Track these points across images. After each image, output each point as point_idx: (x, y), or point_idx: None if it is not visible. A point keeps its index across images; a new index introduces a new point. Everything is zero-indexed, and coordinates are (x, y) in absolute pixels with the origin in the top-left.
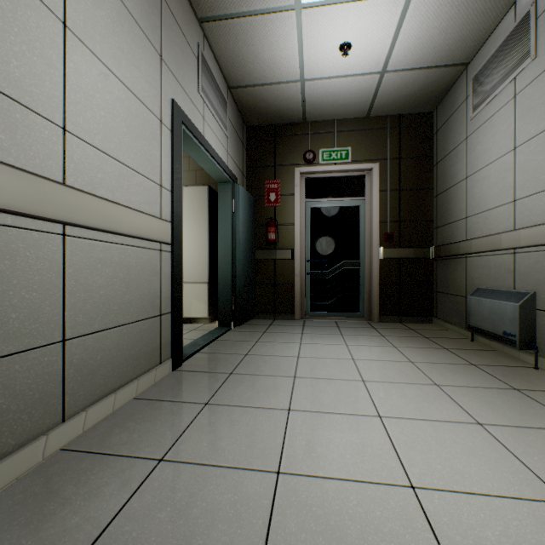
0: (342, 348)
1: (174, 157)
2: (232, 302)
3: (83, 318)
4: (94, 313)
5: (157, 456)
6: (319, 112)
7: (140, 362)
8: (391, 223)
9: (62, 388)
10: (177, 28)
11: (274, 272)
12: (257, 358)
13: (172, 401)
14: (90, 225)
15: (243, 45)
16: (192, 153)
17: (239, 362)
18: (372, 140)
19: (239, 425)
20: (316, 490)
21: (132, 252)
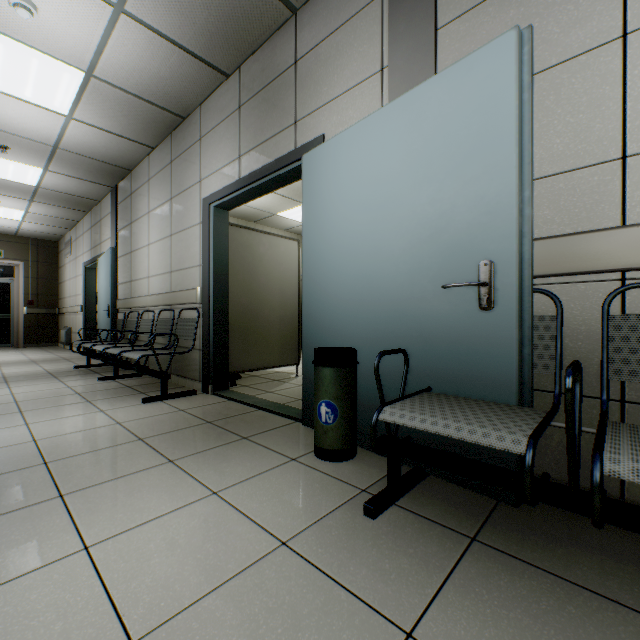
0: None
1: None
2: None
3: None
4: None
5: None
6: None
7: None
8: (33, 295)
9: None
10: None
11: None
12: None
13: None
14: None
15: None
16: None
17: None
18: (20, 248)
19: None
20: None
21: None
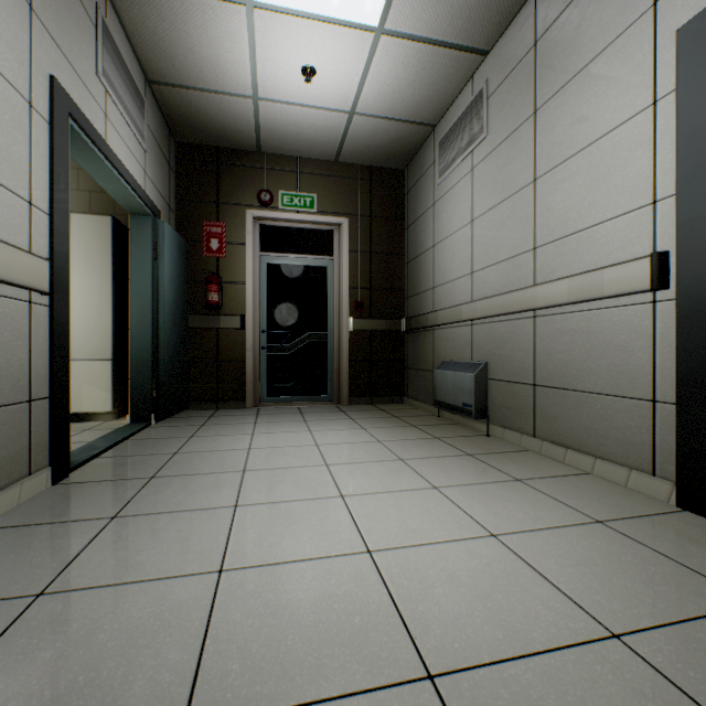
0: (305, 435)
1: (54, 163)
2: (154, 387)
3: None
4: None
5: (32, 591)
6: (278, 144)
7: None
8: (362, 290)
9: None
10: None
11: (217, 345)
12: (192, 456)
13: (54, 523)
14: None
15: (172, 28)
16: (85, 163)
17: (165, 463)
18: (341, 190)
19: (167, 533)
20: (267, 577)
21: None
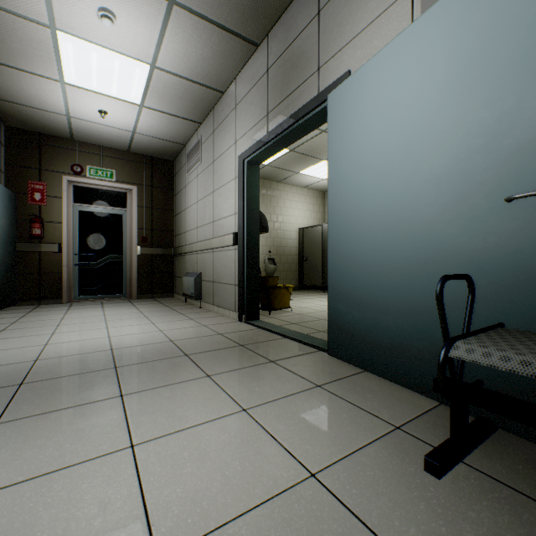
0: (100, 312)
1: None
2: None
3: None
4: None
5: None
6: (87, 138)
7: None
8: (146, 230)
9: None
10: None
11: (40, 263)
12: (26, 323)
13: None
14: None
15: (9, 80)
16: None
17: (9, 326)
18: (133, 168)
19: (19, 341)
20: (66, 344)
21: None
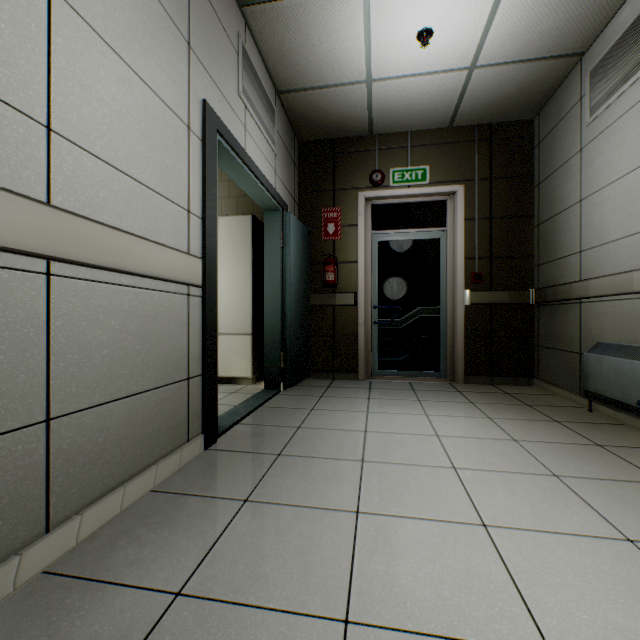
0: (422, 420)
1: (206, 174)
2: (282, 359)
3: (78, 388)
4: (94, 380)
5: (173, 586)
6: (389, 122)
7: (159, 441)
8: (479, 260)
9: (45, 486)
10: (210, 10)
11: (333, 320)
12: (313, 433)
13: (200, 496)
14: (86, 260)
15: (295, 35)
16: (230, 172)
17: (290, 438)
18: (456, 156)
19: (289, 536)
20: None
21: (149, 297)
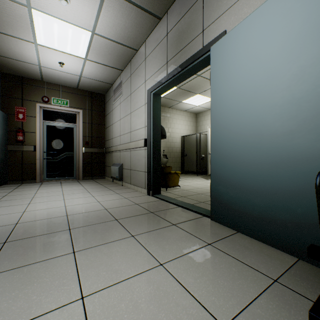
0: (59, 189)
1: None
2: None
3: None
4: None
5: None
6: (51, 80)
7: None
8: (88, 137)
9: None
10: None
11: (22, 157)
12: (12, 196)
13: None
14: None
15: (2, 42)
16: None
17: (1, 198)
18: (80, 99)
19: (7, 209)
20: (37, 211)
21: None
